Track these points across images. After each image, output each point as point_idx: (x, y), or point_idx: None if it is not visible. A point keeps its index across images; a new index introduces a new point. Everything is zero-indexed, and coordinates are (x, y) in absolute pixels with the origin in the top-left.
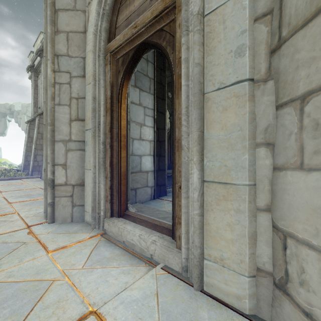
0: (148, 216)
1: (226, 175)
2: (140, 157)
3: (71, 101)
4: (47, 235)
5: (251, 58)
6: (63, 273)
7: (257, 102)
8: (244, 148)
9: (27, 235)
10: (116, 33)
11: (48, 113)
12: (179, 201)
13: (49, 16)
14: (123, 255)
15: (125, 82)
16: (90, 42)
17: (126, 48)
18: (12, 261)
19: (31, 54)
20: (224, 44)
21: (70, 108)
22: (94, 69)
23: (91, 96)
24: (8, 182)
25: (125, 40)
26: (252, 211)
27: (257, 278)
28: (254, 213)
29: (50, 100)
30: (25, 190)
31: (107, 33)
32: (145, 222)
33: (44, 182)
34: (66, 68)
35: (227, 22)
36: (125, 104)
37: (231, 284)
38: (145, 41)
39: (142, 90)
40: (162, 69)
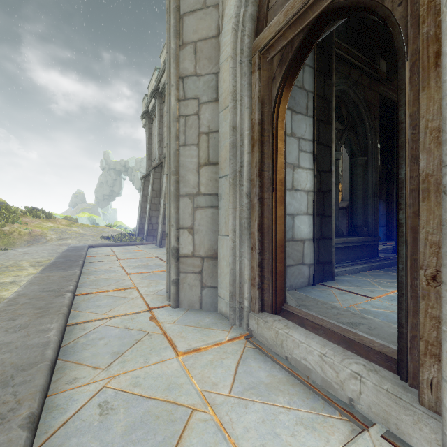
0: (323, 318)
1: None
2: (292, 218)
3: (200, 138)
4: (173, 326)
5: None
6: (204, 398)
7: None
8: None
9: (149, 321)
10: (268, 18)
11: (172, 158)
12: (431, 308)
13: (173, 26)
14: (292, 385)
15: (284, 92)
16: (225, 47)
17: (287, 35)
18: (136, 359)
19: (145, 98)
20: None
21: (198, 148)
22: (234, 84)
23: (229, 124)
24: (124, 248)
25: (288, 20)
26: None
27: None
28: None
29: (174, 140)
30: (142, 259)
31: (254, 22)
32: (324, 330)
33: (167, 251)
34: (193, 93)
35: None
36: (282, 129)
37: None
38: (328, 8)
39: (295, 111)
40: (326, 75)
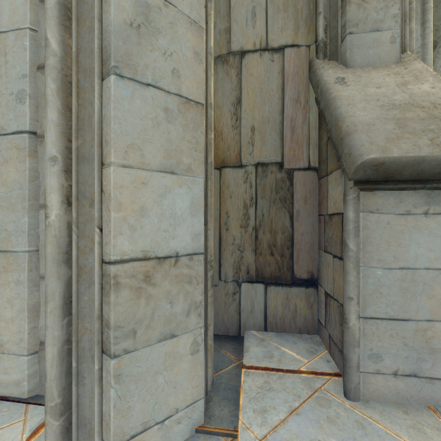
0: None
1: (7, 241)
2: None
3: None
4: None
5: (33, 109)
6: None
7: (40, 159)
8: (24, 209)
9: None
10: None
11: None
12: None
13: None
14: None
15: None
16: None
17: None
18: None
19: None
20: (5, 81)
21: None
22: None
23: None
24: None
25: None
26: (33, 280)
27: (39, 353)
28: (37, 282)
29: None
30: None
31: None
32: None
33: None
34: None
35: (9, 57)
36: None
37: (11, 371)
38: None
39: None
40: None
